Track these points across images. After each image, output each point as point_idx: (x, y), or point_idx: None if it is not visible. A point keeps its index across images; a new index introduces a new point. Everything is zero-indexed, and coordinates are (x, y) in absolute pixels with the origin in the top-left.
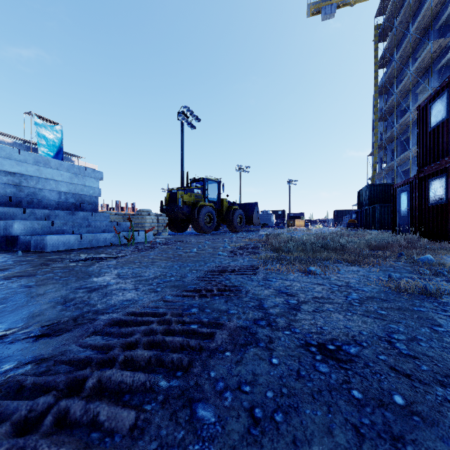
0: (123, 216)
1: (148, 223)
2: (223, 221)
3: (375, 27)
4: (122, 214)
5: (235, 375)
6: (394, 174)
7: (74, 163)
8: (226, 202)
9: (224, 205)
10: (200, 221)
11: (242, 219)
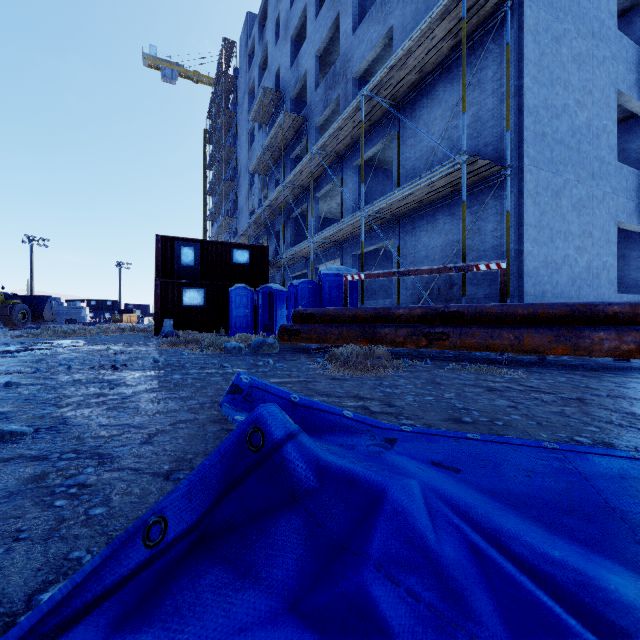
0: None
1: None
2: None
3: (204, 131)
4: None
5: None
6: None
7: None
8: (1, 295)
9: None
10: None
11: (26, 315)
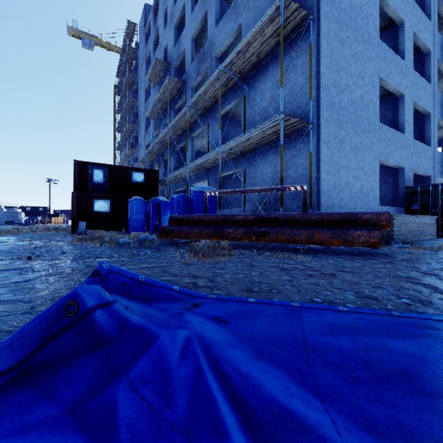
0: None
1: None
2: None
3: (114, 85)
4: None
5: None
6: None
7: None
8: None
9: None
10: None
11: None
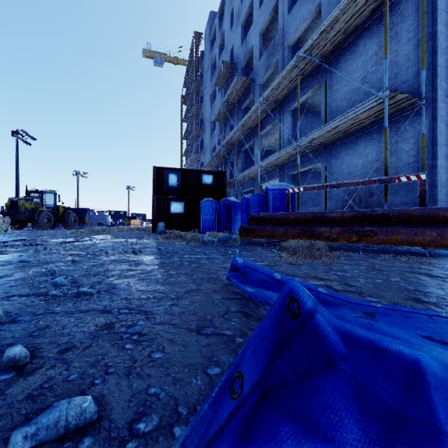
0: None
1: None
2: (60, 221)
3: (181, 96)
4: None
5: (61, 237)
6: None
7: None
8: (61, 207)
9: (60, 210)
10: (40, 222)
11: (75, 220)
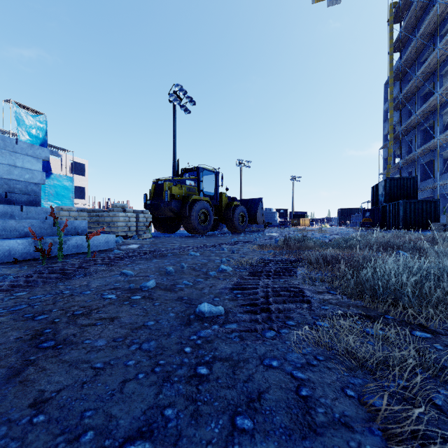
0: (90, 213)
1: (121, 222)
2: (222, 219)
3: (390, 5)
4: (90, 210)
5: None
6: (411, 168)
7: (62, 157)
8: (225, 196)
9: (223, 201)
10: (193, 220)
11: (244, 217)
